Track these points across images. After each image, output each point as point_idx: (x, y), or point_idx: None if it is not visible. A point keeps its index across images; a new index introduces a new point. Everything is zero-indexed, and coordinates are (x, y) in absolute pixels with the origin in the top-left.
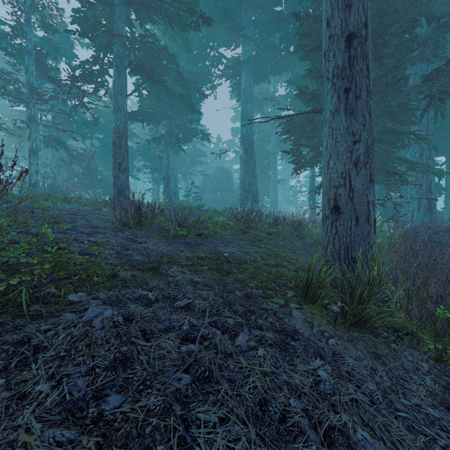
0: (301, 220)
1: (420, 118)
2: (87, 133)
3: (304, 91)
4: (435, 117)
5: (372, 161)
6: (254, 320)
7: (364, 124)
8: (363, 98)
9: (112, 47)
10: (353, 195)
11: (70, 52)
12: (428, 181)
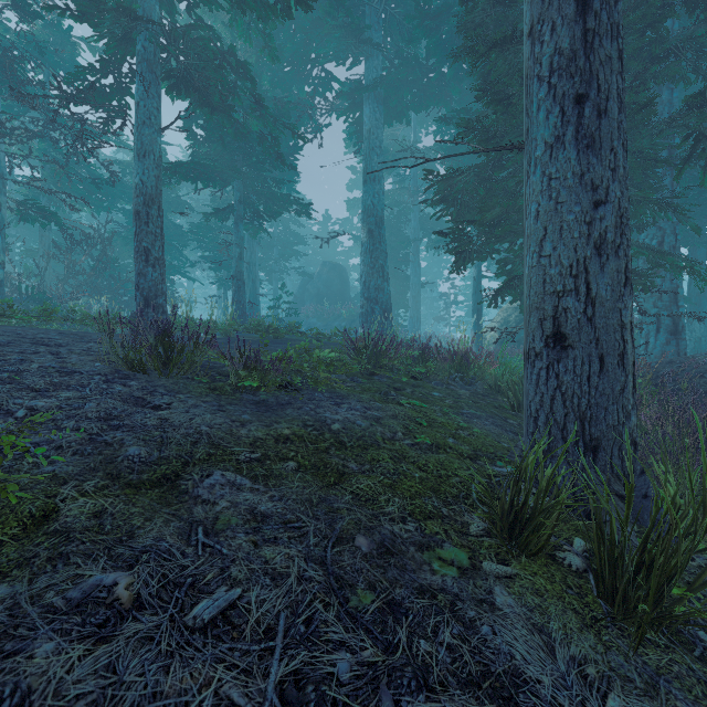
0: (467, 352)
1: (676, 176)
2: (103, 200)
3: (473, 126)
4: (704, 174)
5: (629, 243)
6: (407, 644)
7: (614, 169)
8: (612, 116)
9: (134, 43)
10: (593, 310)
11: (72, 61)
12: (673, 286)
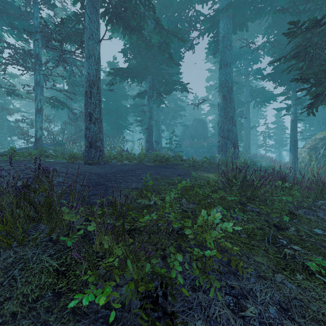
0: None
1: None
2: None
3: None
4: None
5: None
6: None
7: None
8: None
9: None
10: None
11: None
12: None
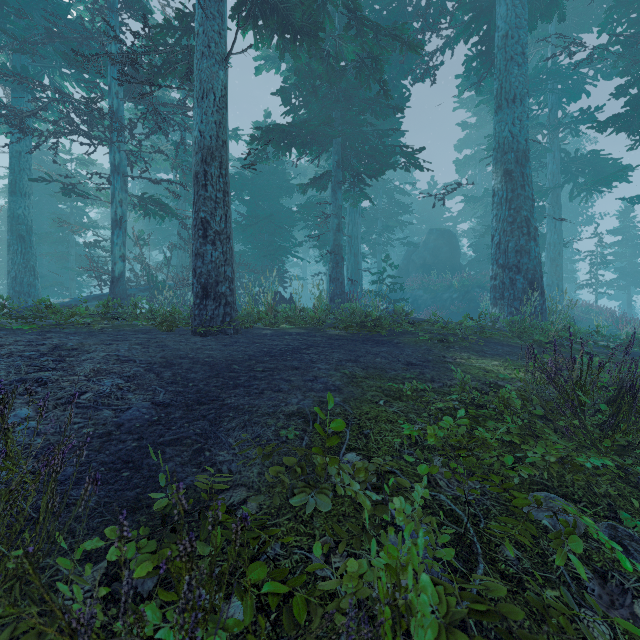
0: None
1: None
2: None
3: None
4: None
5: None
6: None
7: None
8: None
9: None
10: None
11: None
12: None
